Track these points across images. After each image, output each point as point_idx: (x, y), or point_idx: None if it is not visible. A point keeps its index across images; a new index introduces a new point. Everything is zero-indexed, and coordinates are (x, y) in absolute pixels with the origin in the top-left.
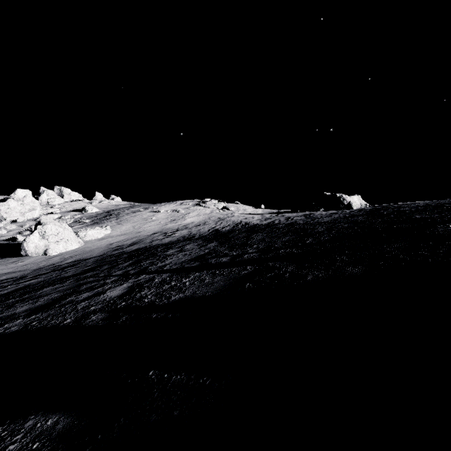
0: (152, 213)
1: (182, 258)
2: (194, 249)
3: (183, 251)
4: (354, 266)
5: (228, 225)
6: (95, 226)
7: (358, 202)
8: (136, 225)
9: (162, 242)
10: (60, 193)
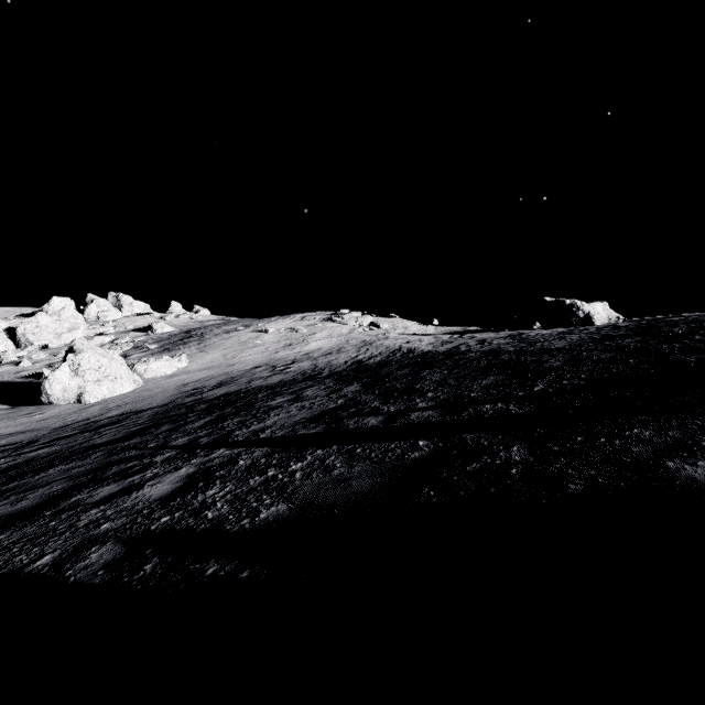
0: (255, 334)
1: (296, 416)
2: (318, 398)
3: (300, 400)
4: (686, 460)
5: (379, 353)
6: (164, 355)
7: (603, 314)
8: (228, 354)
9: (267, 383)
10: (117, 303)
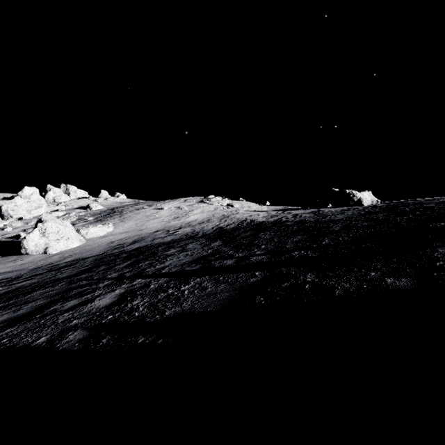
0: (156, 211)
1: (183, 260)
2: (196, 249)
3: (185, 251)
4: (396, 278)
5: (233, 222)
6: (98, 224)
7: (369, 198)
8: (139, 223)
9: (164, 241)
10: (66, 191)
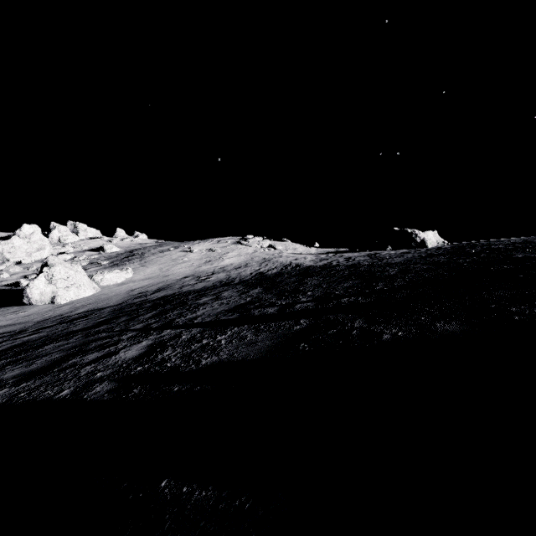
0: (183, 253)
1: (218, 309)
2: (232, 297)
3: (219, 299)
4: (446, 322)
5: (275, 267)
6: (114, 268)
7: (434, 239)
8: (163, 268)
9: (194, 288)
10: (74, 229)
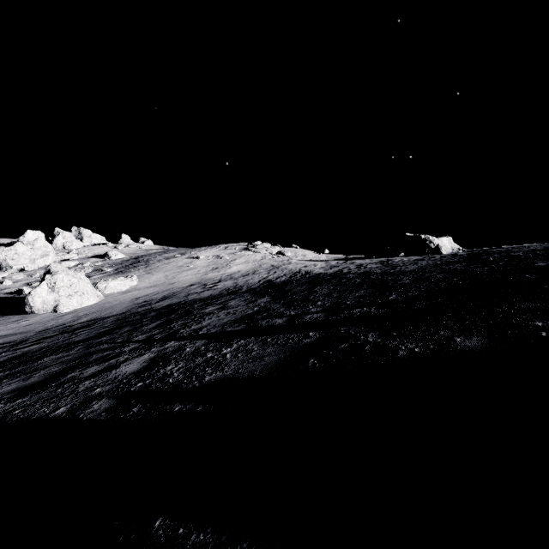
0: (189, 260)
1: (224, 319)
2: (239, 306)
3: (226, 308)
4: (467, 337)
5: (284, 274)
6: (119, 276)
7: (448, 245)
8: (169, 275)
9: (200, 297)
10: (78, 235)
